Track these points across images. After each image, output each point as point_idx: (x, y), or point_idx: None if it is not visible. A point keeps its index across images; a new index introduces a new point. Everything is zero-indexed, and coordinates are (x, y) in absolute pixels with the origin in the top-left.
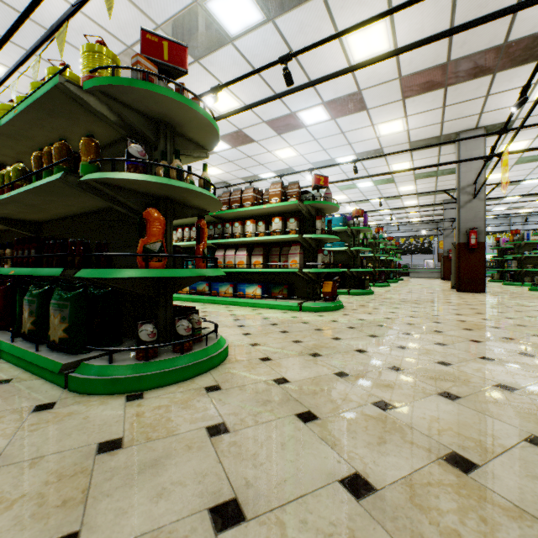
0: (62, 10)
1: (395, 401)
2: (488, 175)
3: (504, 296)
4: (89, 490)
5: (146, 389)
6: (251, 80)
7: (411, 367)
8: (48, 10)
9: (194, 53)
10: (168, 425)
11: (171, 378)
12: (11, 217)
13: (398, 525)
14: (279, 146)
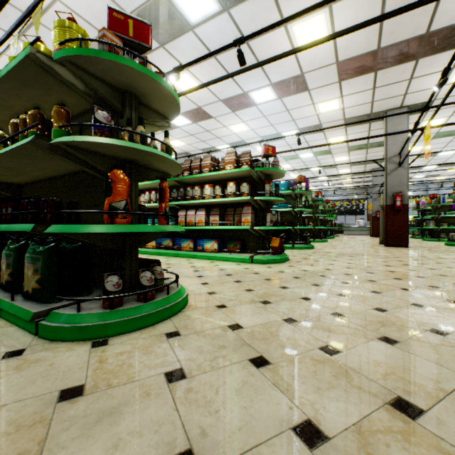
0: None
1: (340, 346)
2: (412, 146)
3: (425, 250)
4: (45, 442)
5: (111, 336)
6: (209, 63)
7: (351, 313)
8: None
9: (159, 39)
10: (129, 371)
11: (135, 325)
12: None
13: None
14: (233, 122)
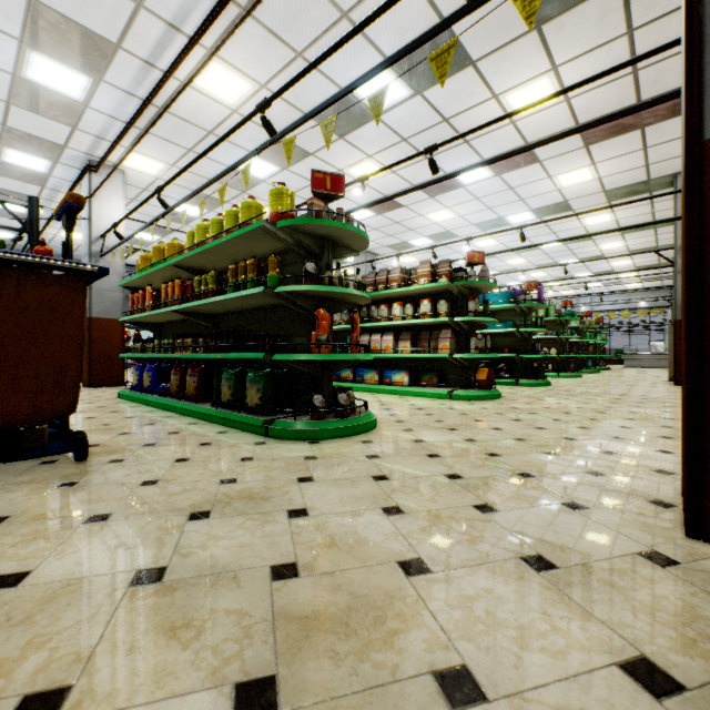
0: (221, 114)
1: (504, 453)
2: None
3: None
4: (309, 468)
5: (320, 439)
6: (399, 148)
7: (535, 439)
8: (209, 115)
9: (339, 131)
10: (341, 453)
11: (337, 434)
12: (199, 312)
13: (469, 486)
14: (432, 209)
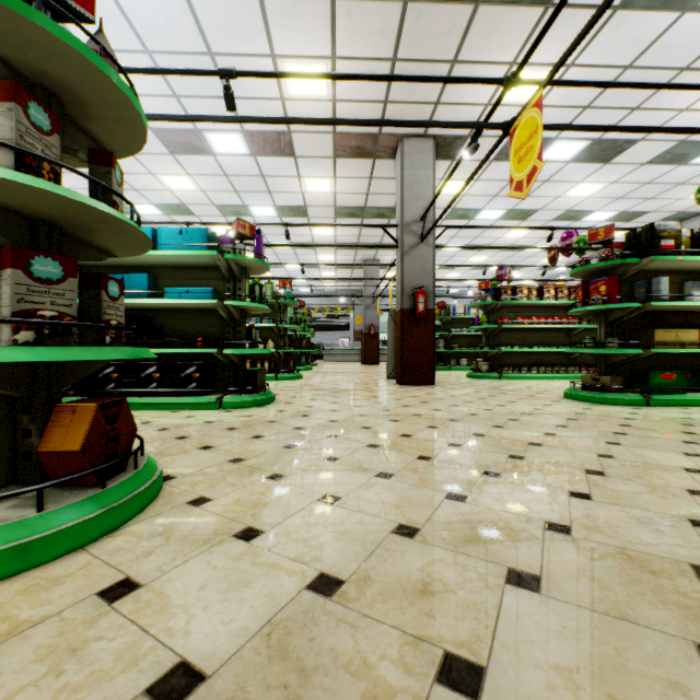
0: None
1: None
2: (464, 187)
3: (463, 390)
4: None
5: None
6: None
7: None
8: None
9: None
10: None
11: None
12: None
13: None
14: None
